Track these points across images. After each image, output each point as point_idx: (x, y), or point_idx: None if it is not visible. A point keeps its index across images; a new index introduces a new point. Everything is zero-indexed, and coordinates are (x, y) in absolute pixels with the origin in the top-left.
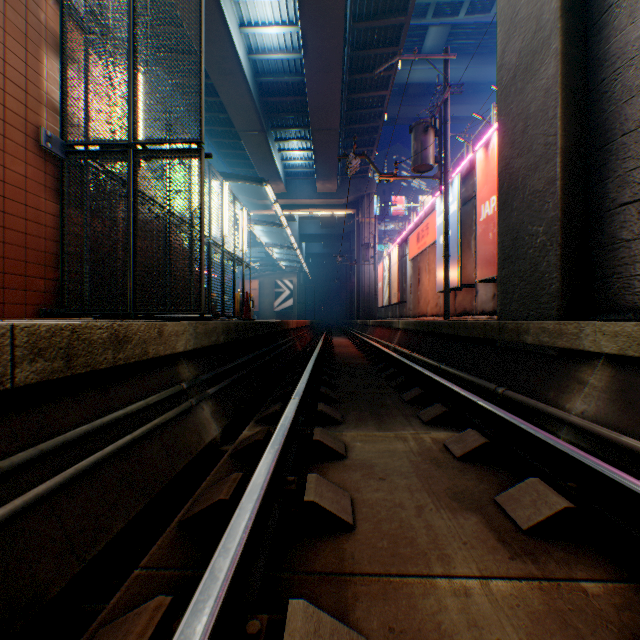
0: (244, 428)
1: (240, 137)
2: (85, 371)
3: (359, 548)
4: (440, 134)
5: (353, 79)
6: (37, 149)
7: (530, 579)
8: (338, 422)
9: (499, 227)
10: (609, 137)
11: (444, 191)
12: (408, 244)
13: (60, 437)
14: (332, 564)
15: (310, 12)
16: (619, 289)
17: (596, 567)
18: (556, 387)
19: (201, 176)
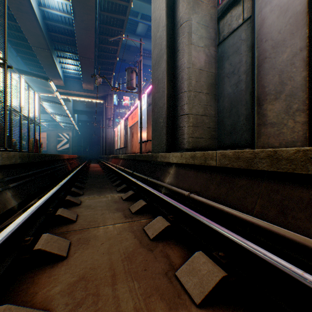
0: None
1: (34, 50)
2: None
3: (76, 225)
4: (139, 74)
5: (101, 37)
6: None
7: (128, 222)
8: (81, 195)
9: (152, 118)
10: (179, 93)
11: (140, 99)
12: (128, 120)
13: None
14: (64, 230)
15: None
16: (180, 142)
17: (147, 217)
18: (164, 175)
19: (5, 77)
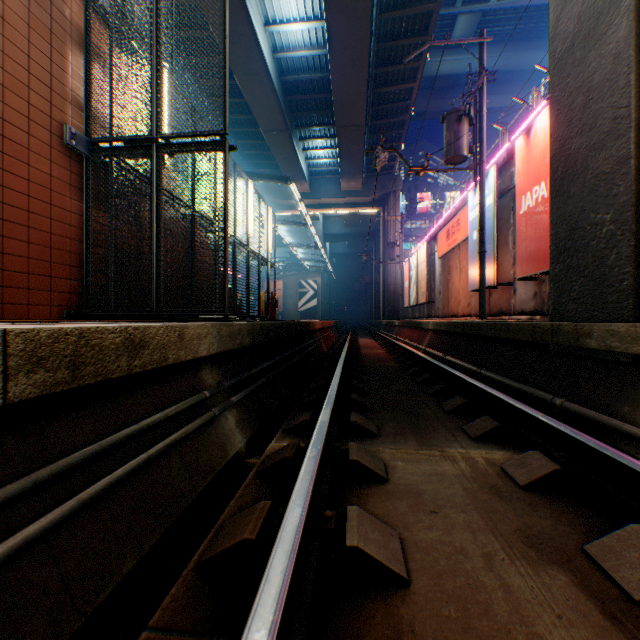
0: (270, 438)
1: (265, 137)
2: (94, 381)
3: (419, 616)
4: (474, 123)
5: (379, 72)
6: (62, 147)
7: None
8: (373, 435)
9: (552, 217)
10: None
11: (479, 183)
12: (437, 241)
13: (60, 462)
14: None
15: (335, 4)
16: None
17: None
18: (632, 401)
19: (225, 169)
